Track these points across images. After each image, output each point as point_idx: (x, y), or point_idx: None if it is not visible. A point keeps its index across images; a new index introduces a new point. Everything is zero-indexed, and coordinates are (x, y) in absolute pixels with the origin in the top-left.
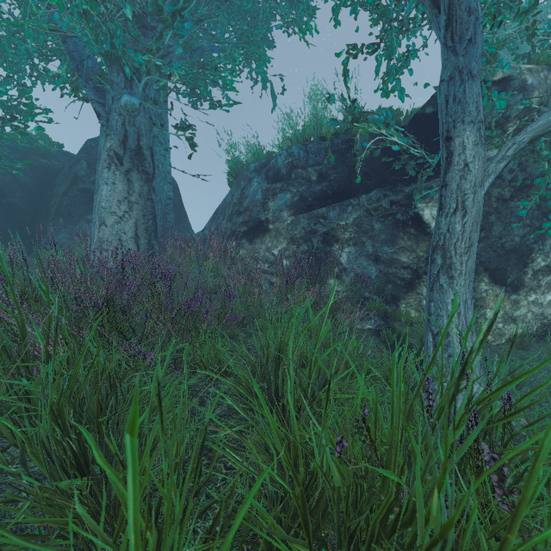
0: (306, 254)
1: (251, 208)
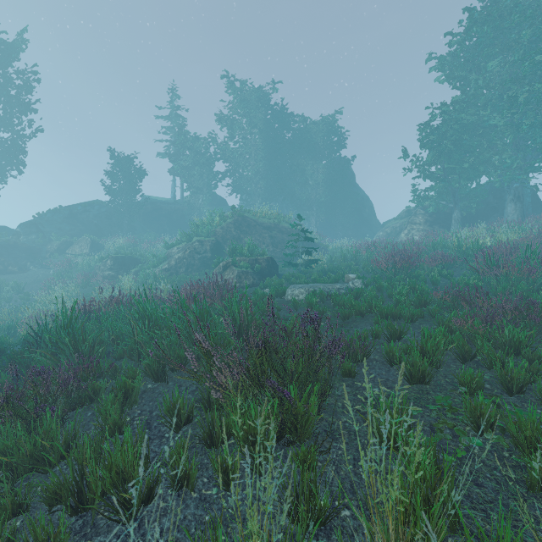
0: None
1: None
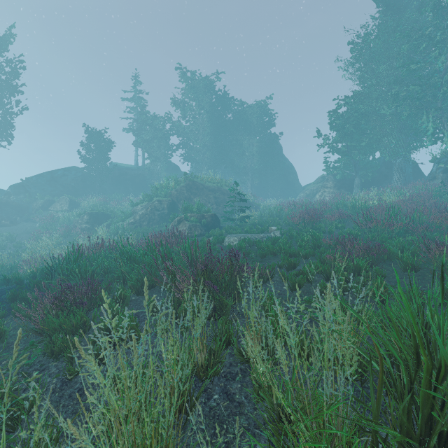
0: (445, 182)
1: (433, 173)
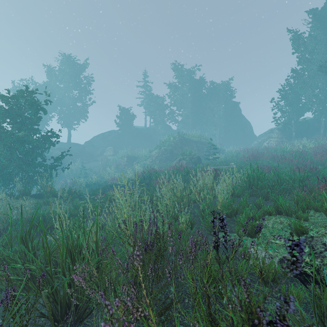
0: None
1: None
